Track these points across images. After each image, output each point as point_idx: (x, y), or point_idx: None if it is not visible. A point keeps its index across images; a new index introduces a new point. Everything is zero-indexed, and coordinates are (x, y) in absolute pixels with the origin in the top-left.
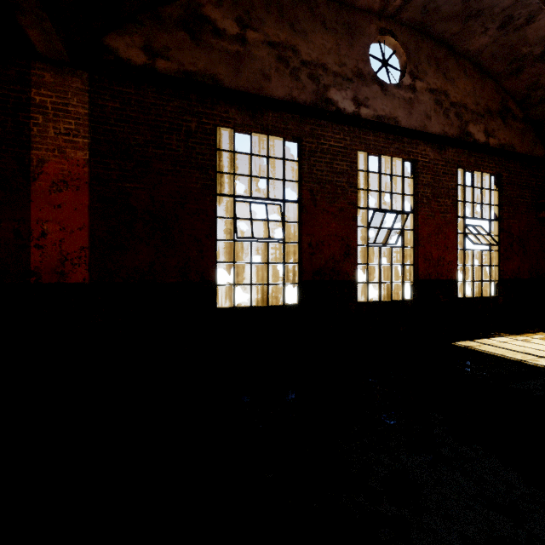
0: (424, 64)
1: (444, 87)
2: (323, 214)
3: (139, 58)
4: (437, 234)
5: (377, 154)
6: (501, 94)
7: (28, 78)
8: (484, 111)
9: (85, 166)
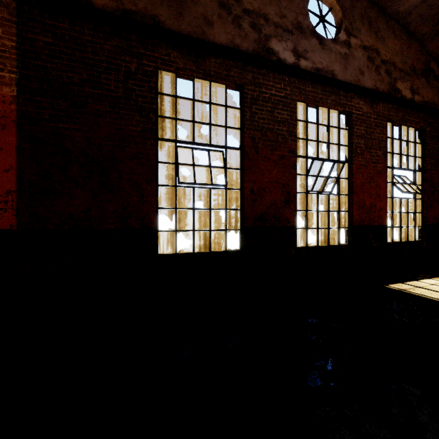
0: (358, 22)
1: (375, 45)
2: (264, 161)
3: None
4: (369, 183)
5: (315, 105)
6: (425, 56)
7: None
8: (410, 69)
9: (12, 103)
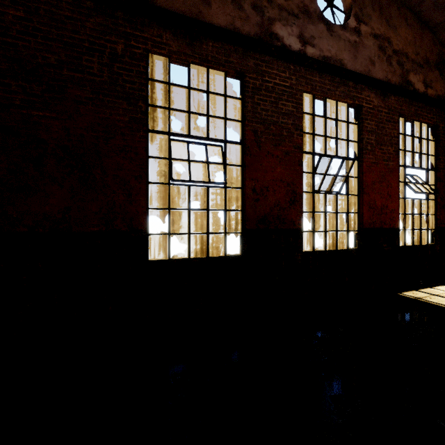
0: (368, 8)
1: (387, 33)
2: (267, 157)
3: None
4: (380, 182)
5: (323, 97)
6: (438, 47)
7: None
8: (423, 61)
9: None
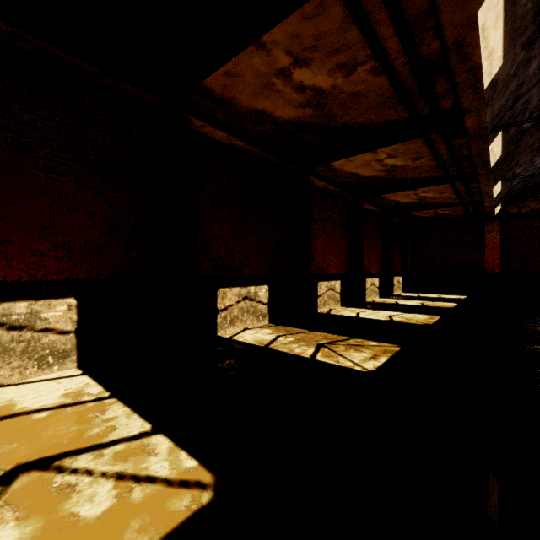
0: None
1: None
2: None
3: (515, 211)
4: None
5: None
6: None
7: (484, 225)
8: None
9: (498, 243)
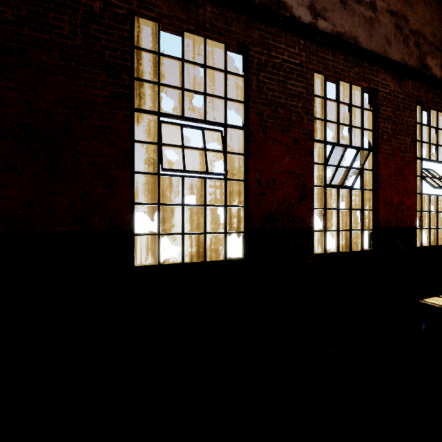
0: None
1: (403, 11)
2: (274, 144)
3: None
4: (397, 176)
5: (335, 79)
6: None
7: None
8: (440, 44)
9: None
